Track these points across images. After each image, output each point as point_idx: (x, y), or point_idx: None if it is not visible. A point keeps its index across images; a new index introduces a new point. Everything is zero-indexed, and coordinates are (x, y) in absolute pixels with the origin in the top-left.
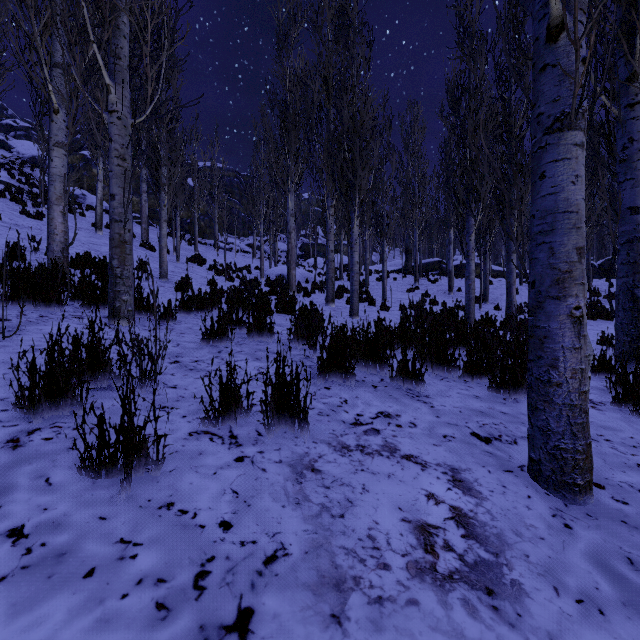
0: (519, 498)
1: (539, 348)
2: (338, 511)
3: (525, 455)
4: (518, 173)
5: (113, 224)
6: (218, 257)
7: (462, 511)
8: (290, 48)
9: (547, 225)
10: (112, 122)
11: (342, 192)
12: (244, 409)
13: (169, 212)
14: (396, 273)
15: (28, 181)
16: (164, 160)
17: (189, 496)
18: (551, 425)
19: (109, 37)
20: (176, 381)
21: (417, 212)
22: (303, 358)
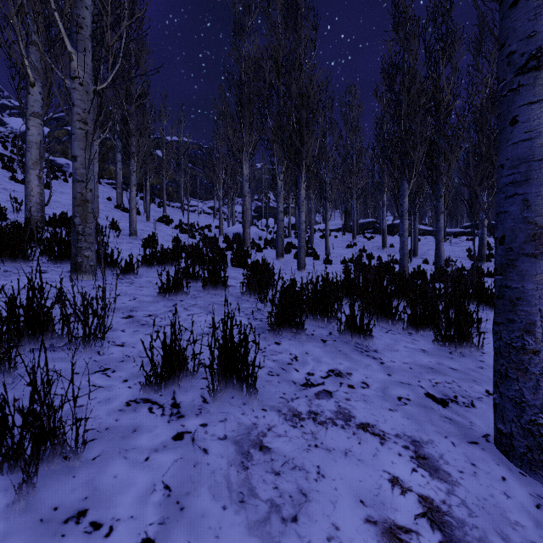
0: (493, 481)
1: (510, 310)
2: (290, 511)
3: (486, 421)
4: (446, 143)
5: (75, 184)
6: (183, 218)
7: (433, 503)
8: (245, 34)
9: (520, 175)
10: (74, 88)
11: (291, 159)
12: (190, 371)
13: (138, 177)
14: (336, 231)
15: (20, 152)
16: (133, 131)
17: (109, 498)
18: (526, 397)
19: (71, 7)
20: (125, 338)
21: (355, 179)
22: (254, 311)
